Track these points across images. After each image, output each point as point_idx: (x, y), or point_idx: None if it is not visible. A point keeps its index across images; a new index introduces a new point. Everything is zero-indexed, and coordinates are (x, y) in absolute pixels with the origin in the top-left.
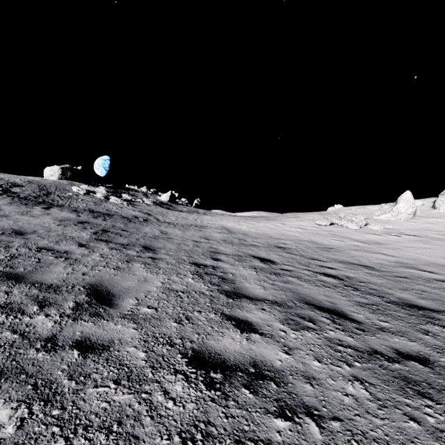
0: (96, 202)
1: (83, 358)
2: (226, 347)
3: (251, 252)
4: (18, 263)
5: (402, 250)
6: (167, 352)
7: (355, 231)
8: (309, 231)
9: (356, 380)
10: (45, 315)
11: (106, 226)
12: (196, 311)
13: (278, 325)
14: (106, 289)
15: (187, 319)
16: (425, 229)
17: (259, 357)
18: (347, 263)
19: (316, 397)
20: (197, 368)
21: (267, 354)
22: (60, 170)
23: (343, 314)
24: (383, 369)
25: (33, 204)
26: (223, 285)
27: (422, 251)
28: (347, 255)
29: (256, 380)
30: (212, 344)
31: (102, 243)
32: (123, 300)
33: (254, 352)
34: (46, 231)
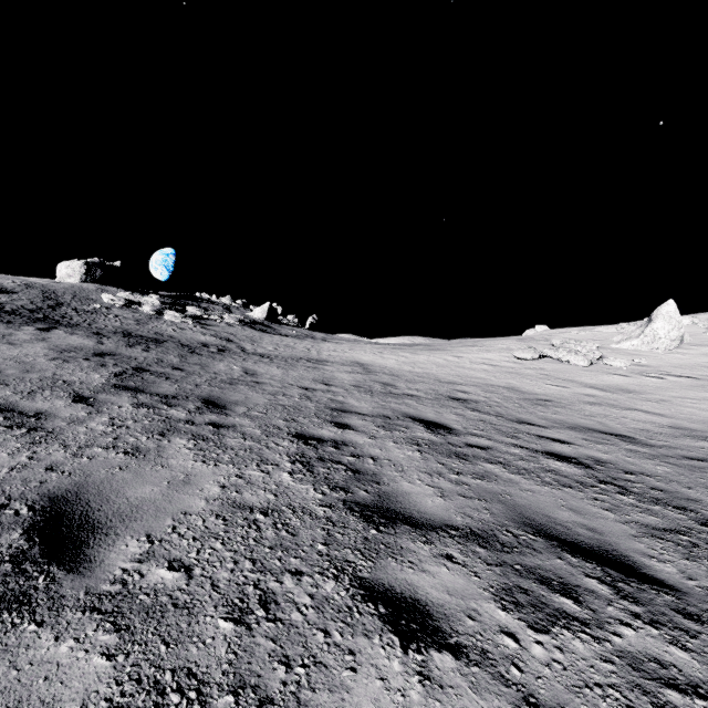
0: (139, 320)
1: None
2: None
3: (406, 408)
4: None
5: (675, 404)
6: None
7: (584, 370)
8: (503, 370)
9: None
10: None
11: (145, 361)
12: (289, 571)
13: (492, 610)
14: (82, 510)
15: (263, 604)
16: (704, 365)
17: None
18: (585, 430)
19: None
20: None
21: None
22: (83, 267)
23: (630, 565)
24: None
25: (23, 323)
26: (355, 488)
27: None
28: (579, 414)
29: None
30: None
31: (125, 393)
32: (113, 544)
33: None
34: (20, 372)
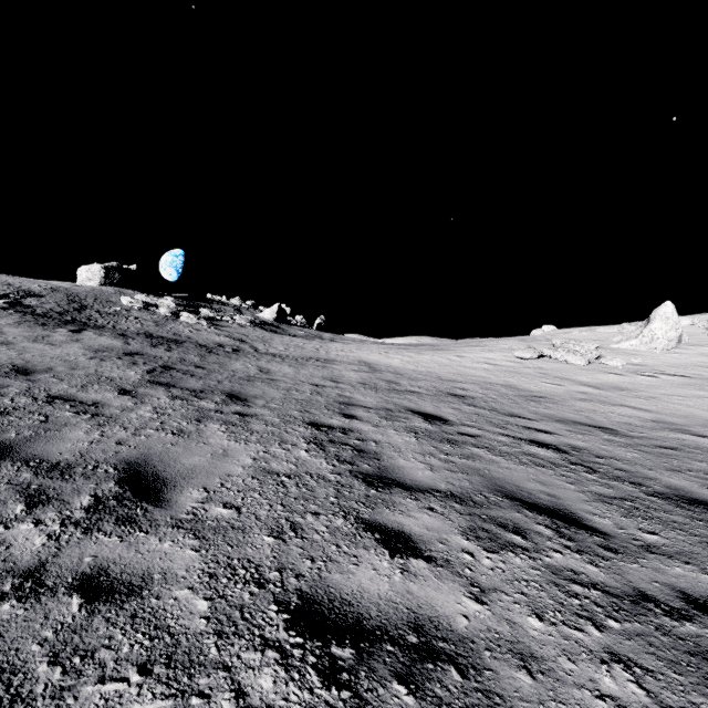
0: (158, 322)
1: (88, 613)
2: (363, 587)
3: (408, 403)
4: (9, 423)
5: (663, 401)
6: (251, 600)
7: (581, 369)
8: (503, 369)
9: (615, 661)
10: (34, 522)
11: (169, 360)
12: (310, 512)
13: (458, 540)
14: (153, 471)
15: (293, 529)
16: (699, 364)
17: (424, 608)
18: (570, 423)
19: (542, 702)
20: (305, 634)
21: (440, 603)
22: (102, 271)
23: (575, 518)
24: (664, 635)
25: (56, 325)
26: (360, 463)
27: (696, 402)
28: (569, 409)
29: (420, 663)
30: (337, 581)
31: (160, 387)
32: (181, 492)
33: (416, 597)
34: (68, 369)
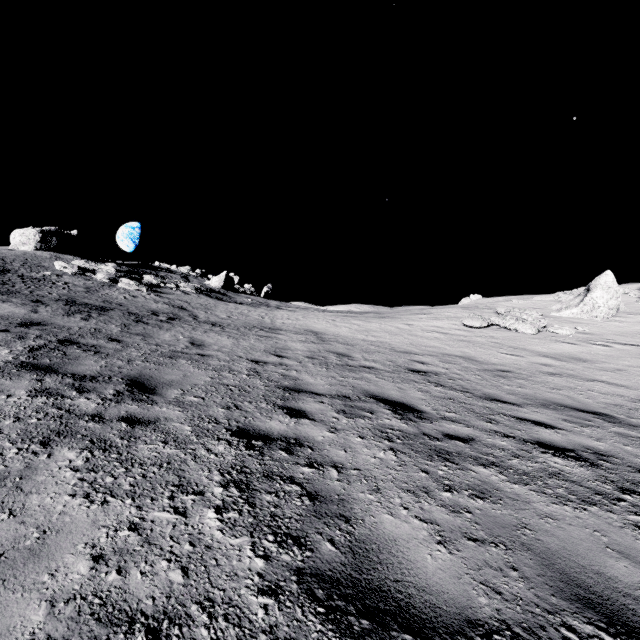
0: (90, 287)
1: None
2: None
3: (367, 384)
4: None
5: (632, 374)
6: None
7: (532, 338)
8: (455, 338)
9: None
10: None
11: (79, 331)
12: None
13: None
14: None
15: None
16: None
17: None
18: (560, 408)
19: None
20: None
21: None
22: (38, 235)
23: None
24: None
25: None
26: (316, 536)
27: None
28: (544, 386)
29: None
30: None
31: (29, 374)
32: None
33: None
34: None
